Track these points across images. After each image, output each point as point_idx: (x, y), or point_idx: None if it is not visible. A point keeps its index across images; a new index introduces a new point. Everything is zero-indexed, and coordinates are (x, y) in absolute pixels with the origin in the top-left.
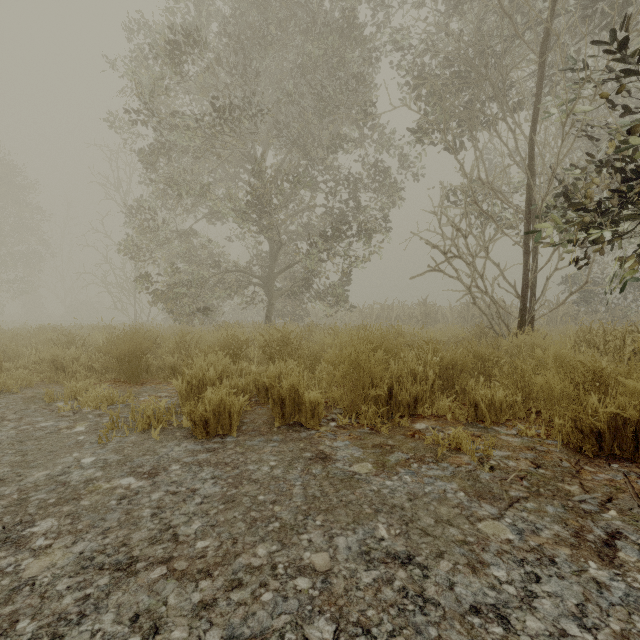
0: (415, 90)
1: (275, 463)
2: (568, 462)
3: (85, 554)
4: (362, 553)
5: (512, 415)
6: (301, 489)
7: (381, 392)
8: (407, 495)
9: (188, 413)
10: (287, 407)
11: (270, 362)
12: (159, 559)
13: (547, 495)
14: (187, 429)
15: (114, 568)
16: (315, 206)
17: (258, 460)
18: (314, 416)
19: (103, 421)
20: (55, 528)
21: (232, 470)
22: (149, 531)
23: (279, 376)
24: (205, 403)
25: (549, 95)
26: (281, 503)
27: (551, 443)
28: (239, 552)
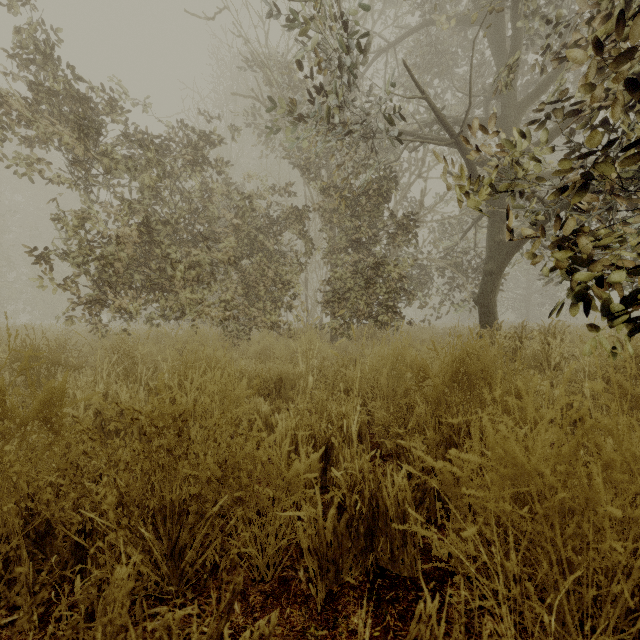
0: None
1: None
2: None
3: None
4: None
5: None
6: None
7: None
8: None
9: None
10: None
11: None
12: None
13: None
14: None
15: None
16: None
17: None
18: None
19: None
20: None
21: None
22: None
23: None
24: None
25: None
26: None
27: None
28: None
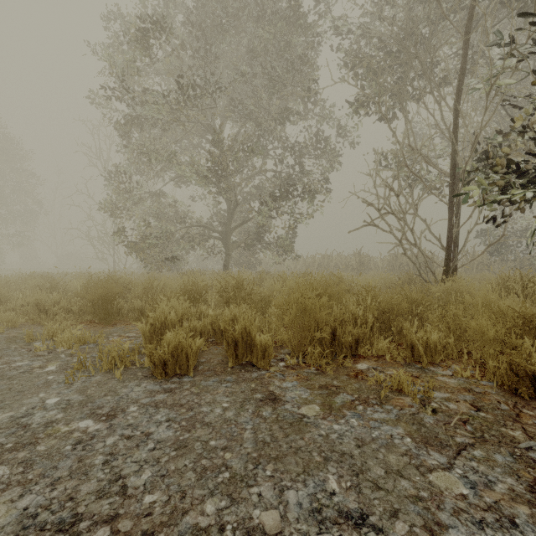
0: (352, 69)
1: (227, 405)
2: (506, 405)
3: (29, 510)
4: (313, 511)
5: (446, 356)
6: (252, 433)
7: (326, 335)
8: (355, 441)
9: (148, 355)
10: (240, 348)
11: (225, 306)
12: (104, 517)
13: (493, 441)
14: (148, 369)
15: (56, 528)
16: (266, 171)
17: (211, 401)
18: (264, 357)
19: (73, 360)
20: (5, 478)
21: (186, 412)
22: (98, 482)
23: (233, 319)
24: (164, 345)
25: (469, 73)
26: (232, 449)
27: (486, 384)
28: (187, 509)
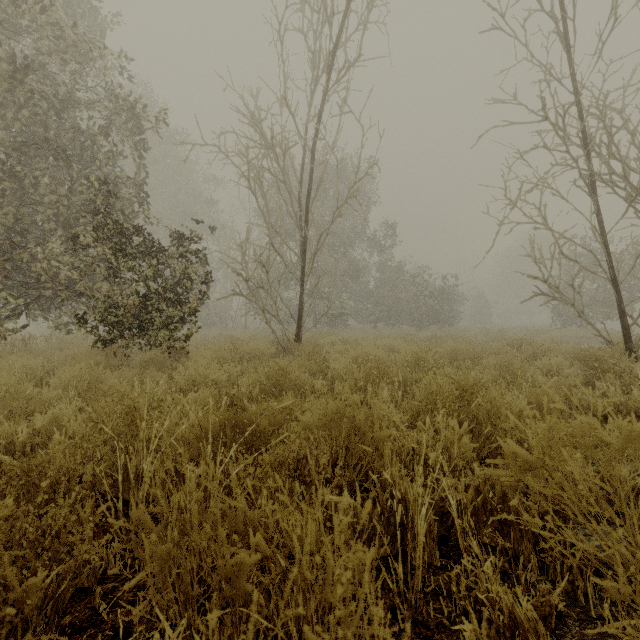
0: None
1: None
2: None
3: None
4: None
5: None
6: None
7: None
8: None
9: None
10: None
11: None
12: None
13: None
14: None
15: None
16: None
17: None
18: None
19: None
20: None
21: None
22: None
23: None
24: None
25: None
26: None
27: None
28: None
